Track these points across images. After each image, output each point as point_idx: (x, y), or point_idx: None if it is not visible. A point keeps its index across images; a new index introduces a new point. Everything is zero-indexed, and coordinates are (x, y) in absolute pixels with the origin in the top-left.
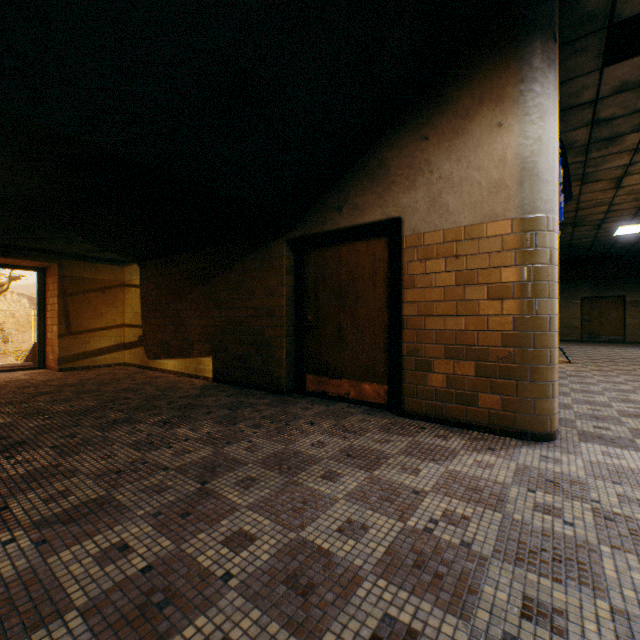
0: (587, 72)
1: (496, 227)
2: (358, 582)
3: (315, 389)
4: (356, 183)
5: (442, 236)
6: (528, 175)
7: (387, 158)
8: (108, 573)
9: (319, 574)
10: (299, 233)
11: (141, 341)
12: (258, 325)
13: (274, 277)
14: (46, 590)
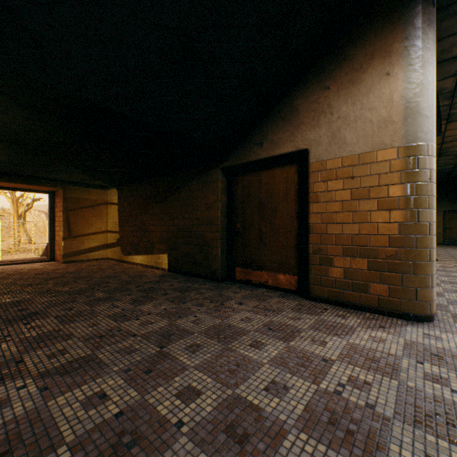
0: (456, 32)
1: (384, 154)
2: (284, 434)
3: (242, 278)
4: (273, 124)
5: (340, 162)
6: (411, 112)
7: (297, 104)
8: (91, 416)
9: (252, 426)
10: (230, 163)
11: (118, 242)
12: (200, 231)
13: (212, 196)
14: (45, 427)
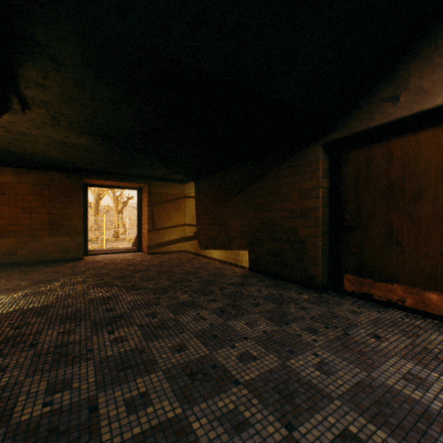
0: None
1: None
2: None
3: (355, 289)
4: (420, 63)
5: None
6: None
7: None
8: None
9: None
10: (337, 135)
11: (195, 236)
12: (291, 225)
13: (308, 181)
14: None
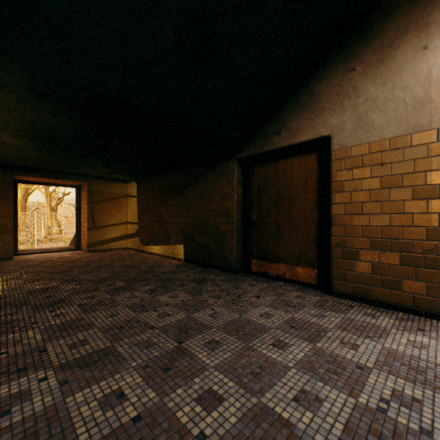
0: None
1: (421, 137)
2: None
3: (258, 270)
4: (291, 112)
5: (368, 148)
6: None
7: (318, 89)
8: (108, 418)
9: None
10: (246, 154)
11: (137, 233)
12: (215, 222)
13: (227, 187)
14: (62, 428)
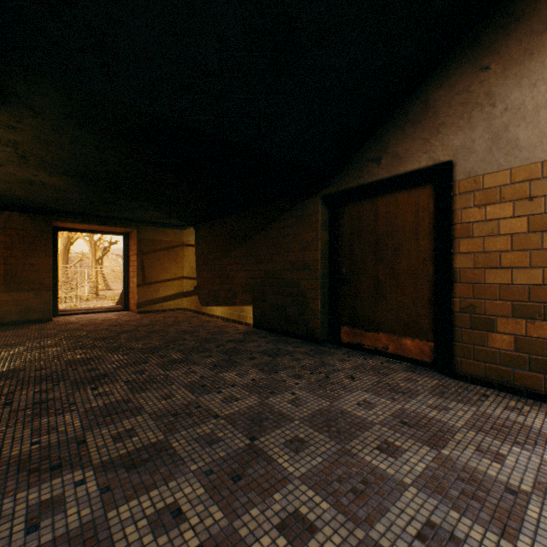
0: None
1: None
2: None
3: (350, 341)
4: (396, 131)
5: (509, 176)
6: None
7: (434, 99)
8: (160, 546)
9: None
10: (334, 189)
11: (196, 290)
12: (294, 278)
13: (309, 233)
14: None
